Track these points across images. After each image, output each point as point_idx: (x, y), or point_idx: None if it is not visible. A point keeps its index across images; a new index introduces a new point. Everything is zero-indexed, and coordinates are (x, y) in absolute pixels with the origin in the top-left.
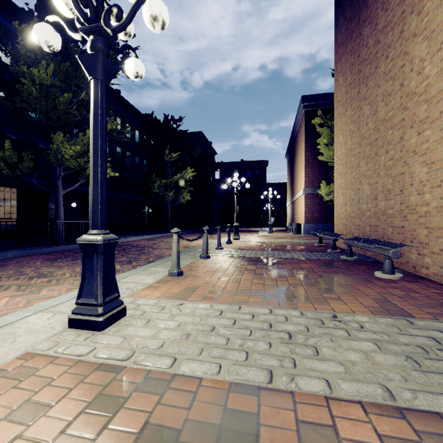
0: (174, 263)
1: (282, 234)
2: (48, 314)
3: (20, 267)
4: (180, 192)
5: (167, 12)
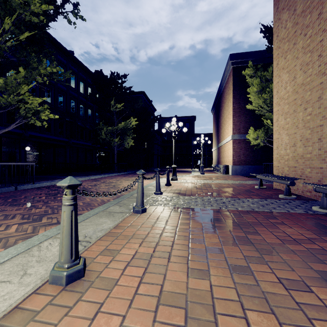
0: (63, 252)
1: (212, 175)
2: None
3: None
4: (124, 138)
5: None
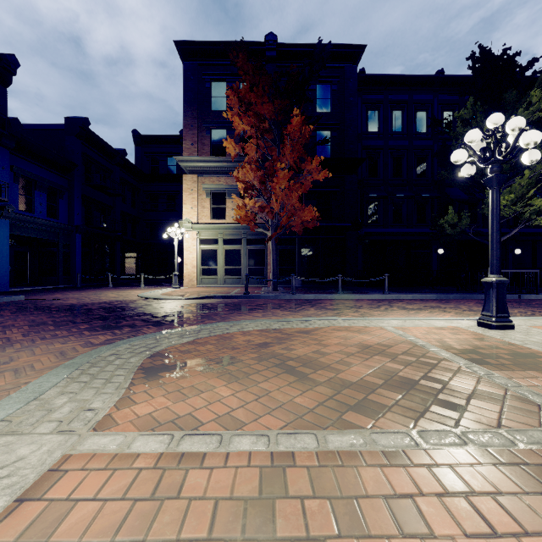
0: None
1: None
2: (468, 321)
3: (458, 304)
4: None
5: (537, 135)
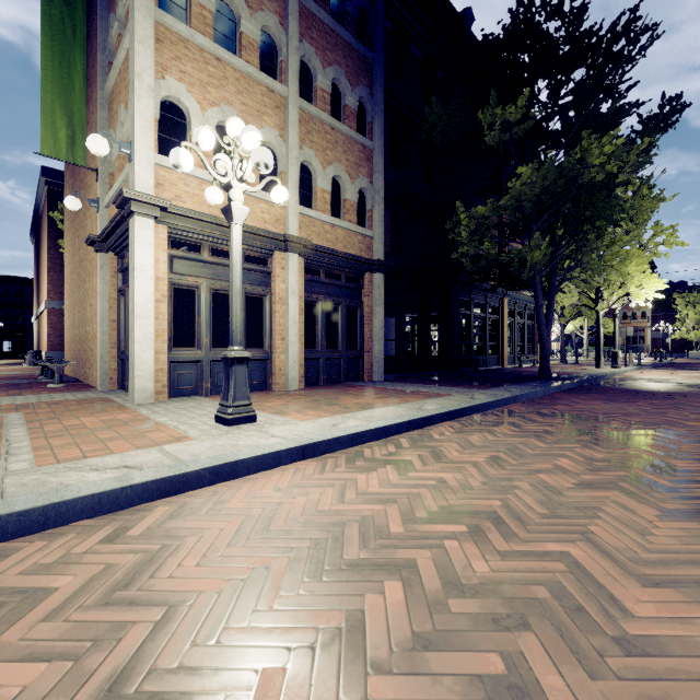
0: None
1: (3, 368)
2: None
3: None
4: None
5: None
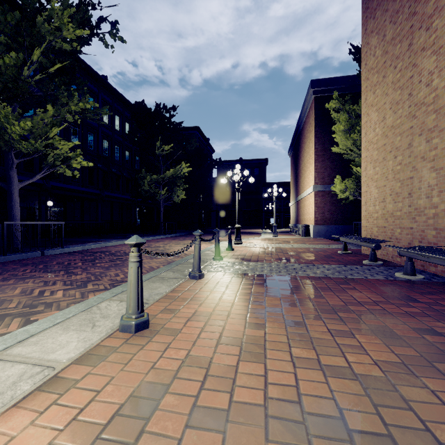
0: (131, 304)
1: (288, 237)
2: None
3: None
4: (173, 189)
5: None
